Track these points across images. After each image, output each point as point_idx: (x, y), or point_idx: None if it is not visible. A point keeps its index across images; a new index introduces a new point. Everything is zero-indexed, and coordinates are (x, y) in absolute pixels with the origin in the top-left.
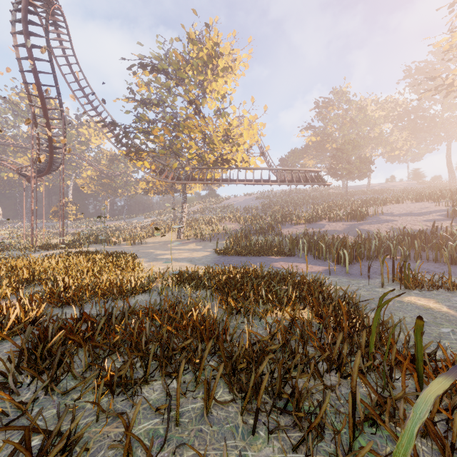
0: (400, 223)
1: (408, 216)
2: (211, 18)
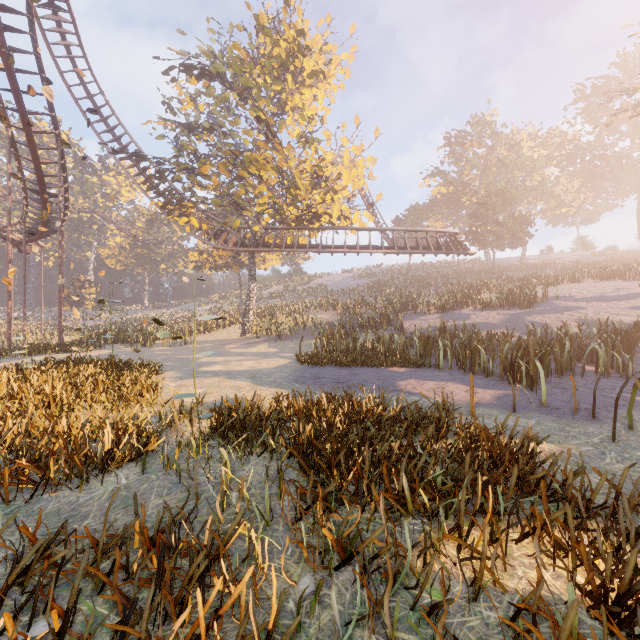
0: (593, 312)
1: (600, 301)
2: None
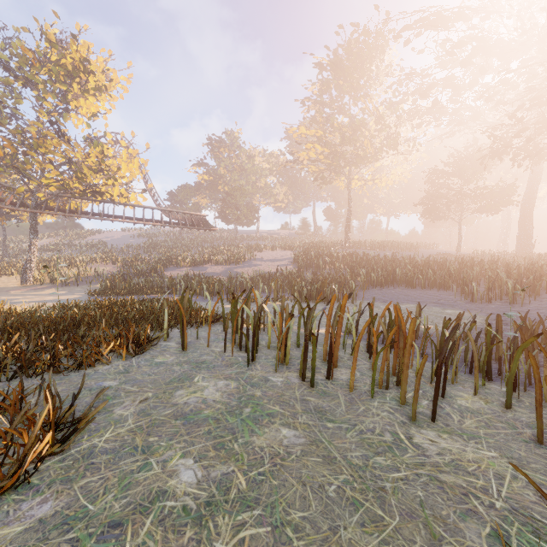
0: (263, 267)
1: (270, 262)
2: (78, 23)
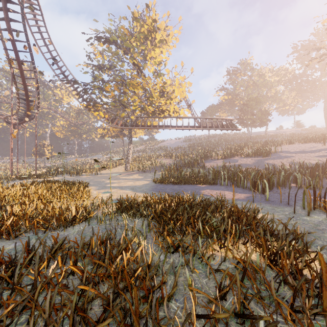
0: (298, 159)
1: (302, 153)
2: (150, 1)
